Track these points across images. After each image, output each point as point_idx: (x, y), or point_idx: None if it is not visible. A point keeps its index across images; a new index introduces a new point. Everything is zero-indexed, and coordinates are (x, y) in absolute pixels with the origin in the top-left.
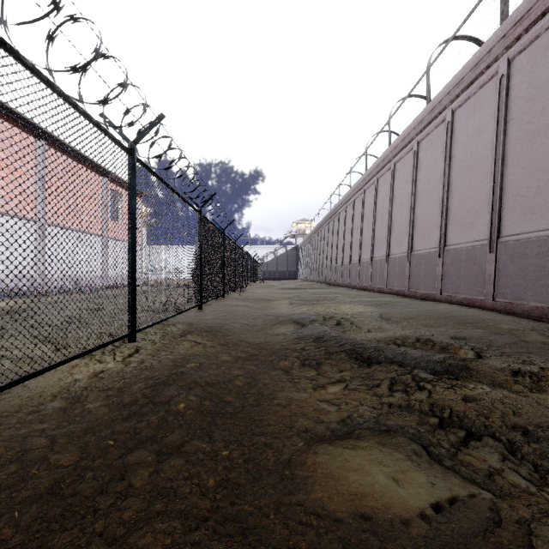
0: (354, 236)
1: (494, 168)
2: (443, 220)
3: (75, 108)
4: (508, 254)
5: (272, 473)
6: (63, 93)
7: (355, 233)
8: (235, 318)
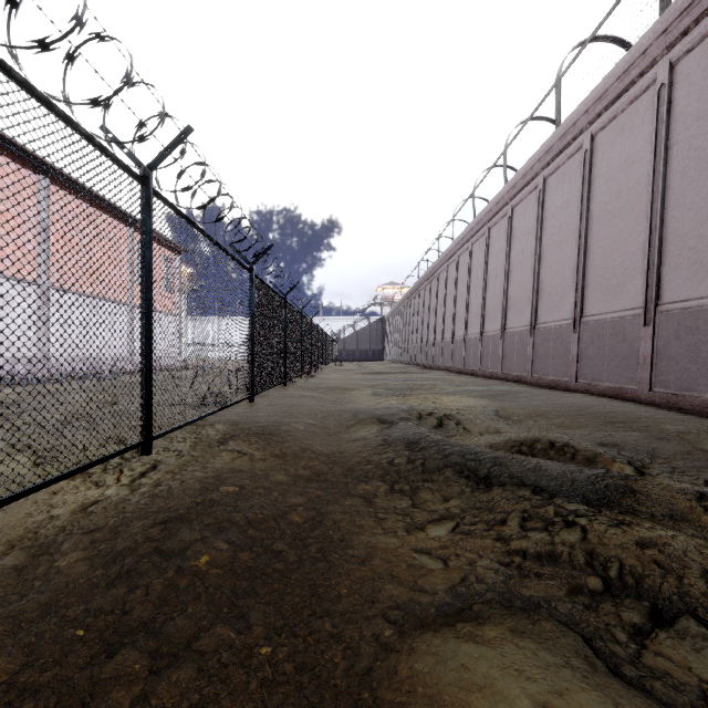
0: (458, 304)
1: (651, 211)
2: (580, 281)
3: (48, 108)
4: (671, 327)
5: (340, 695)
6: (26, 82)
7: (459, 300)
8: (298, 416)
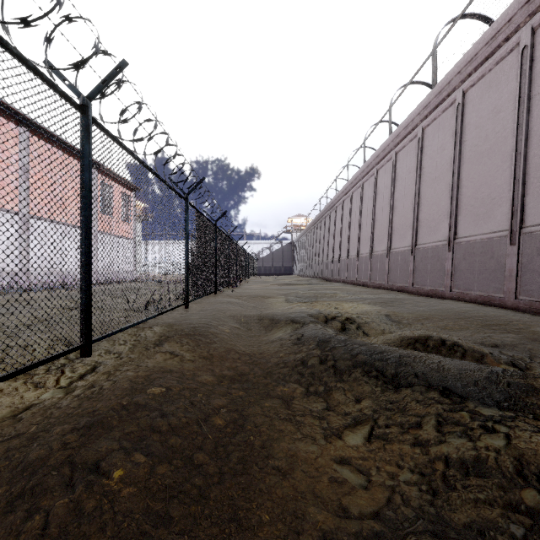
0: (352, 230)
1: (515, 150)
2: (453, 210)
3: None
4: (534, 246)
5: None
6: None
7: (353, 227)
8: (224, 319)
